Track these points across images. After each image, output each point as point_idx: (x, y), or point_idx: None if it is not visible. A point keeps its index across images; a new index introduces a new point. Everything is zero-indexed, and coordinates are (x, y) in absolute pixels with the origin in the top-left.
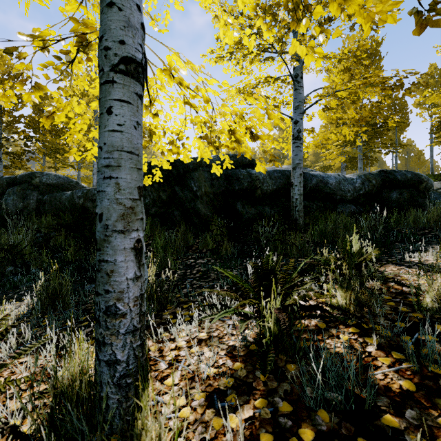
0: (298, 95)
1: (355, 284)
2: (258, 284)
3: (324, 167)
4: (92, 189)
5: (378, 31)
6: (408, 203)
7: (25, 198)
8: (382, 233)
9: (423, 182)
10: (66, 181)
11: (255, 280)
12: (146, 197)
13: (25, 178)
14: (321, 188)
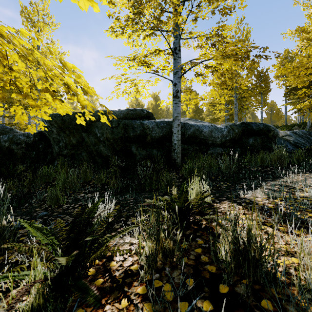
0: (176, 63)
1: (159, 235)
2: (67, 235)
3: (213, 119)
4: (17, 135)
5: (232, 15)
6: (261, 147)
7: None
8: (235, 171)
9: (271, 131)
10: (0, 128)
11: (68, 230)
12: (60, 141)
13: None
14: (197, 135)
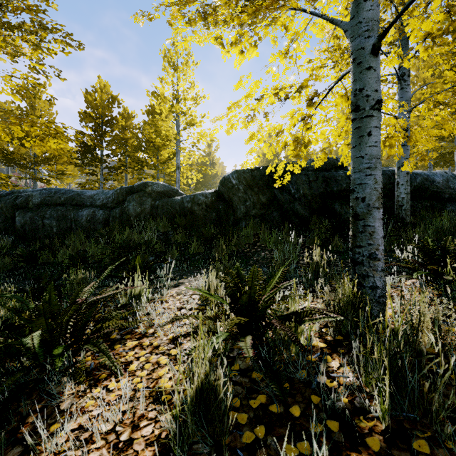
0: (405, 94)
1: None
2: (427, 258)
3: None
4: (197, 195)
5: None
6: None
7: (142, 203)
8: None
9: None
10: (170, 189)
11: (424, 256)
12: (246, 200)
13: (141, 187)
14: (427, 187)
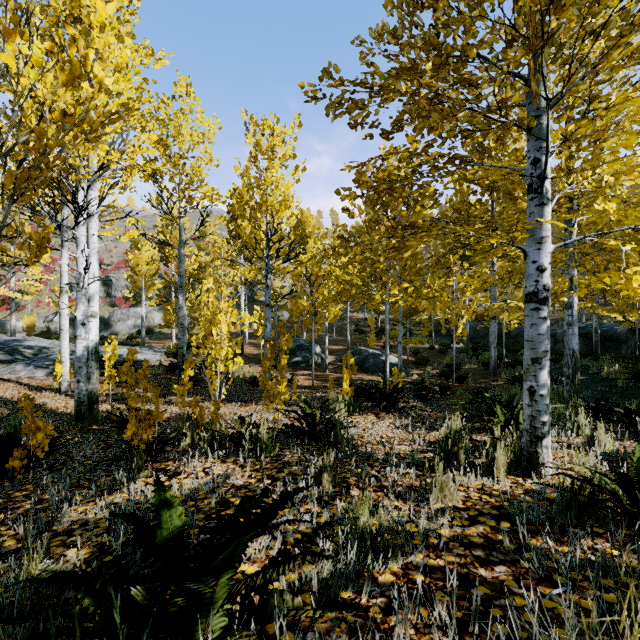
0: None
1: None
2: None
3: None
4: None
5: None
6: None
7: None
8: None
9: None
10: None
11: None
12: None
13: None
14: None
